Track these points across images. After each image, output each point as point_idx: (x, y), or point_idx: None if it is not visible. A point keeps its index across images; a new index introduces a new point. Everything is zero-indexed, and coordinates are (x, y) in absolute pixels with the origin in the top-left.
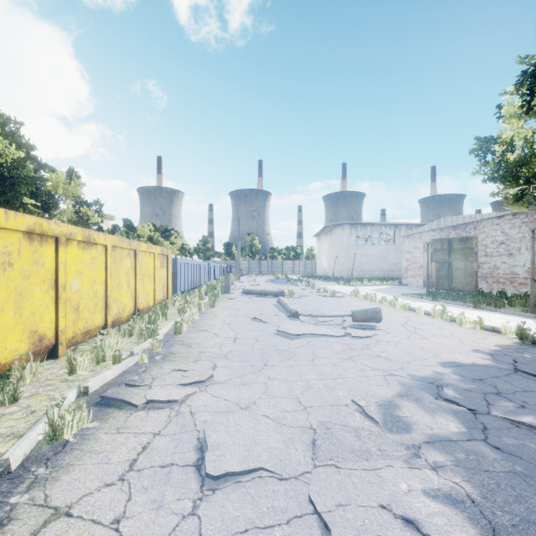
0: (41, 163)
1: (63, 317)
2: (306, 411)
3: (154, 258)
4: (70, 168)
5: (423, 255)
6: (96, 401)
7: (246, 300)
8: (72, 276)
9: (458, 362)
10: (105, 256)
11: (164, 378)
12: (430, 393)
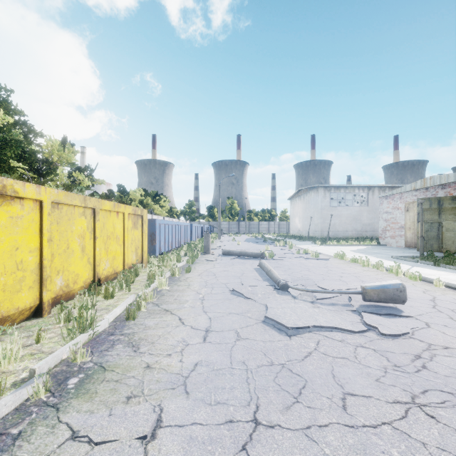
0: (29, 128)
1: None
2: None
3: (123, 218)
4: (64, 137)
5: (404, 216)
6: None
7: (225, 262)
8: None
9: None
10: (39, 215)
11: None
12: None
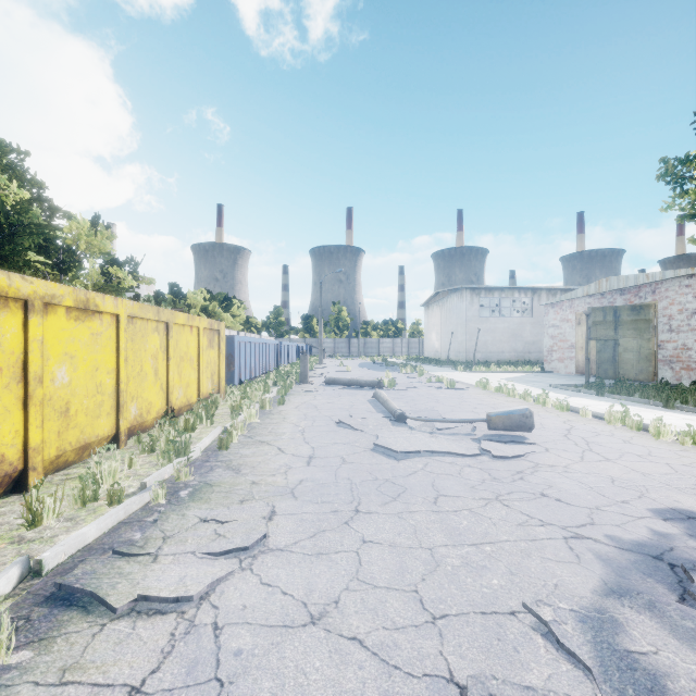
0: (52, 207)
1: (37, 427)
2: (435, 629)
3: (198, 334)
4: (96, 215)
5: (575, 331)
6: (51, 591)
7: (330, 393)
8: (56, 362)
9: (685, 509)
10: (116, 331)
11: (184, 537)
12: (664, 583)
